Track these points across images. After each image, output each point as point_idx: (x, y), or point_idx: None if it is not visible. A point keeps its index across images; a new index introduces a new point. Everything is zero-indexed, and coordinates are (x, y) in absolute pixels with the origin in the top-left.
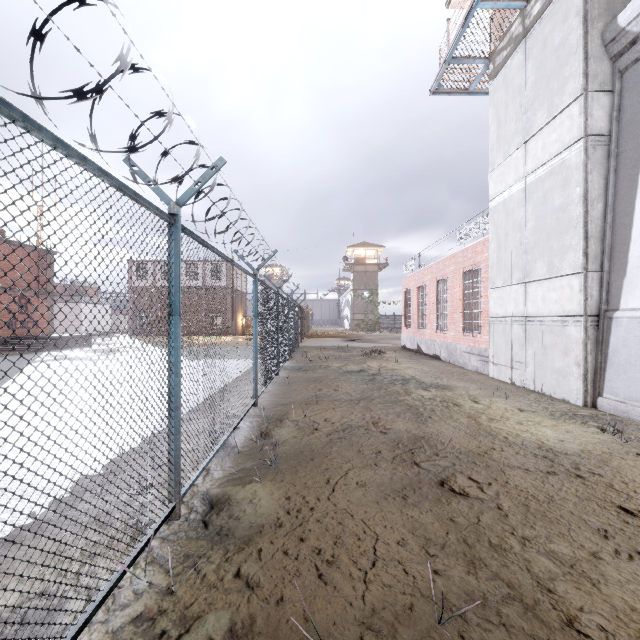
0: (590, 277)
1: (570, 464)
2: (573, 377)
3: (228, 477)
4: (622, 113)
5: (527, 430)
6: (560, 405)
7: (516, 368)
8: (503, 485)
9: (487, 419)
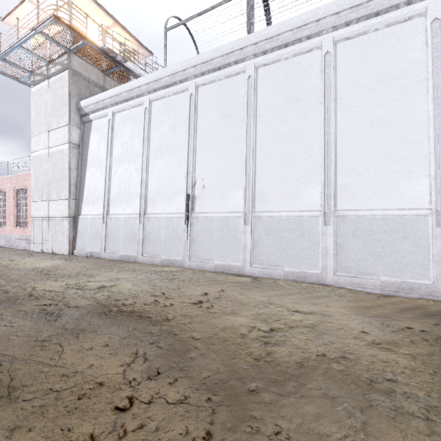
0: (71, 201)
1: (41, 269)
2: (66, 243)
3: None
4: (84, 139)
5: (33, 265)
6: (59, 256)
7: (45, 243)
8: (5, 279)
9: (14, 265)
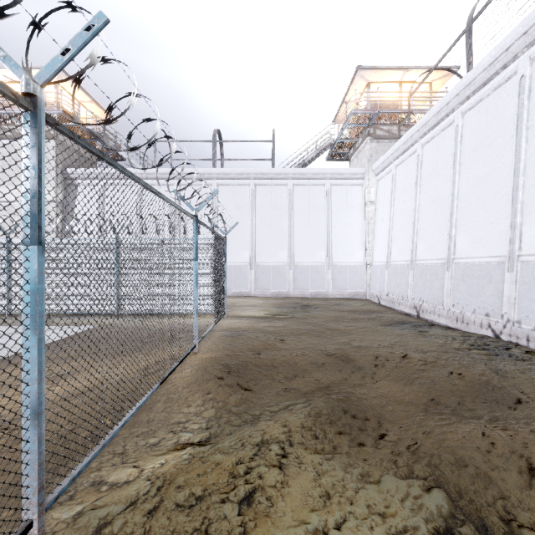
0: None
1: None
2: None
3: None
4: (67, 198)
5: None
6: None
7: None
8: None
9: None
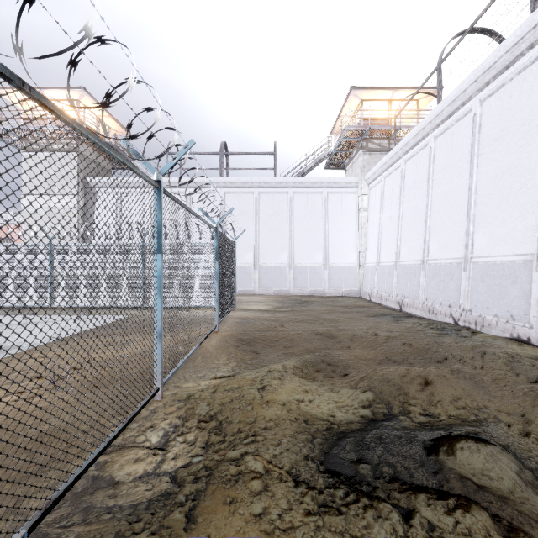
0: None
1: None
2: None
3: (37, 309)
4: (88, 205)
5: None
6: None
7: None
8: None
9: None
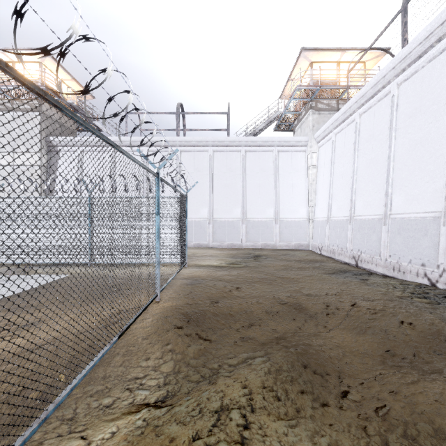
0: None
1: None
2: None
3: None
4: (51, 163)
5: None
6: None
7: None
8: None
9: None
